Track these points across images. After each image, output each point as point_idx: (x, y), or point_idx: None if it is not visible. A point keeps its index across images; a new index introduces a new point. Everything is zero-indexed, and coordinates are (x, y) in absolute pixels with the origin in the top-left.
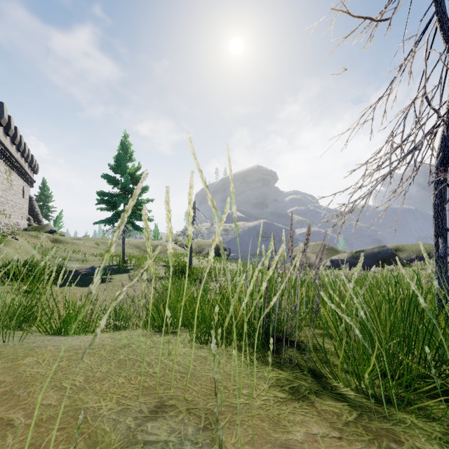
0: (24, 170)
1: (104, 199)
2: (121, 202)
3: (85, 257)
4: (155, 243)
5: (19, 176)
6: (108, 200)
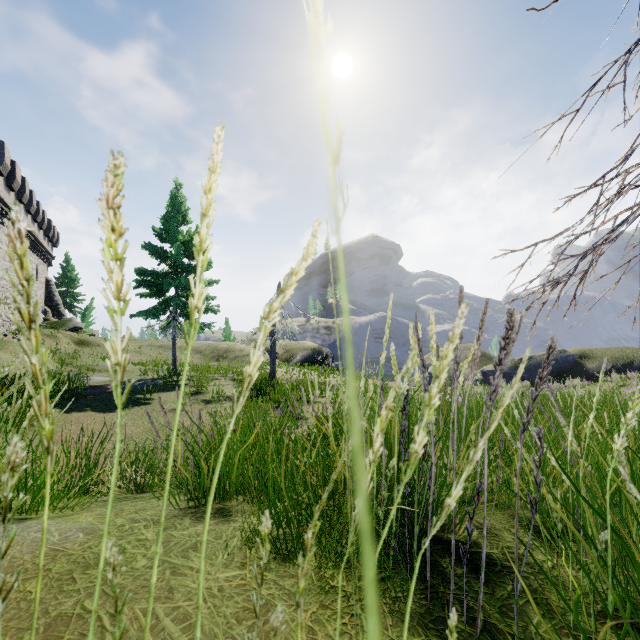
0: (38, 240)
1: (145, 280)
2: (170, 284)
3: None
4: (225, 346)
5: (30, 249)
6: (151, 282)
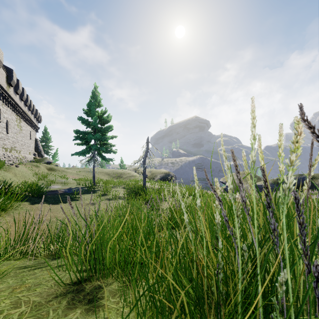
0: (31, 119)
1: (79, 136)
2: (91, 138)
3: (68, 180)
4: (121, 172)
5: (27, 124)
6: (82, 137)
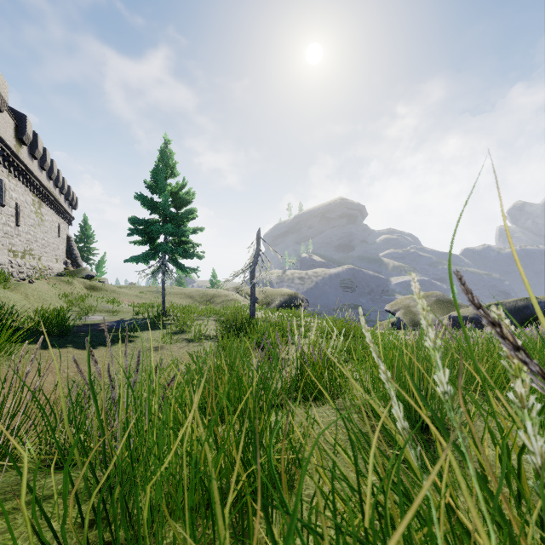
0: (59, 203)
1: (138, 228)
2: (158, 231)
3: (120, 307)
4: (212, 292)
5: (53, 210)
6: (143, 230)
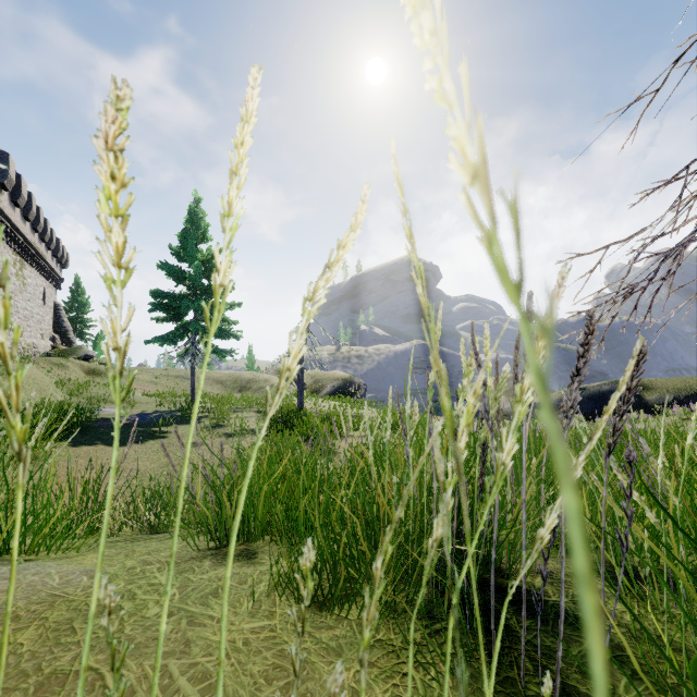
0: (46, 261)
1: (161, 303)
2: (188, 307)
3: (135, 397)
4: (248, 377)
5: (37, 271)
6: (168, 305)
